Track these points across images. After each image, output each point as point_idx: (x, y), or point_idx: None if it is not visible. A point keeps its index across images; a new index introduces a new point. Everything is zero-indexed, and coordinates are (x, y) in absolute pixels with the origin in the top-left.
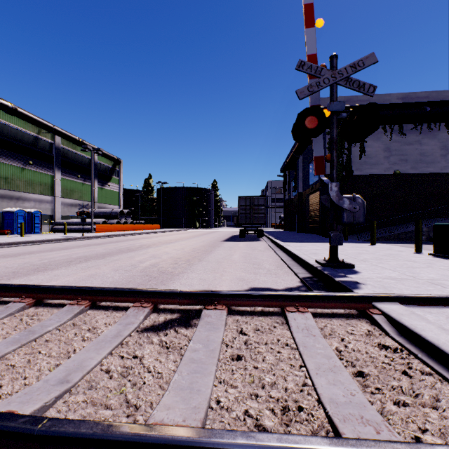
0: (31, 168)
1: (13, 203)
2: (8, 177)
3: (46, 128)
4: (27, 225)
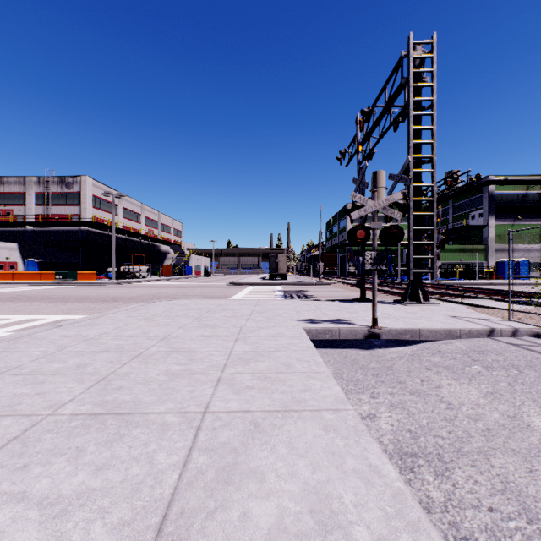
0: (519, 222)
1: (504, 255)
2: (500, 234)
3: (533, 183)
4: (515, 272)
